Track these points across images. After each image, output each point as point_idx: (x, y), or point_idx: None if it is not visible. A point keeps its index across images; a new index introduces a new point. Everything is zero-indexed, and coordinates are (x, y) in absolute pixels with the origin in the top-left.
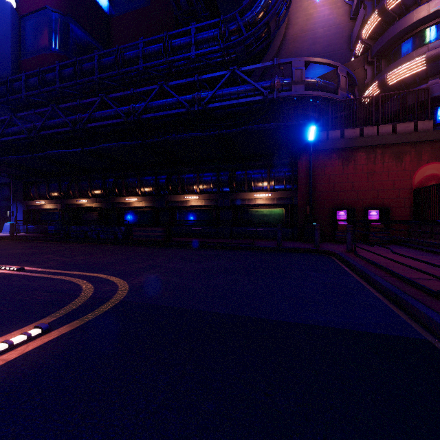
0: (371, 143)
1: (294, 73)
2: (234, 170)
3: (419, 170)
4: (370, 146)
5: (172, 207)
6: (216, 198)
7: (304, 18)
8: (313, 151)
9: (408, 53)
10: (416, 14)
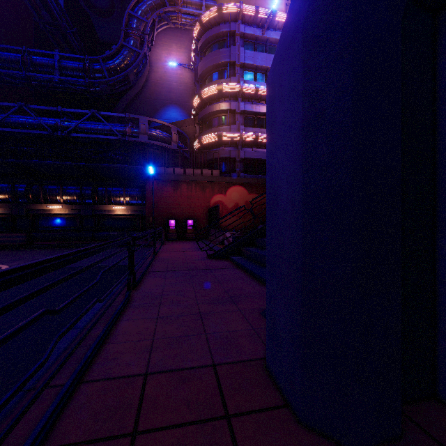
0: (189, 179)
1: (140, 126)
2: (97, 187)
3: (213, 198)
4: (189, 181)
5: (33, 215)
6: (80, 208)
7: (162, 70)
8: (155, 180)
9: (213, 127)
10: (214, 107)
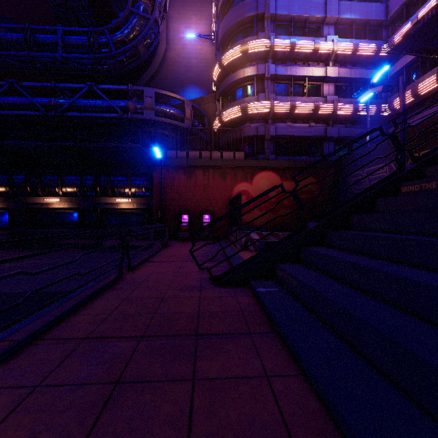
0: (206, 164)
1: (145, 100)
2: (99, 176)
3: (235, 187)
4: (205, 166)
5: (31, 209)
6: (79, 201)
7: (181, 47)
8: (165, 166)
9: (237, 100)
10: (238, 74)
